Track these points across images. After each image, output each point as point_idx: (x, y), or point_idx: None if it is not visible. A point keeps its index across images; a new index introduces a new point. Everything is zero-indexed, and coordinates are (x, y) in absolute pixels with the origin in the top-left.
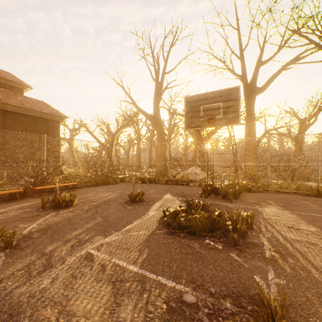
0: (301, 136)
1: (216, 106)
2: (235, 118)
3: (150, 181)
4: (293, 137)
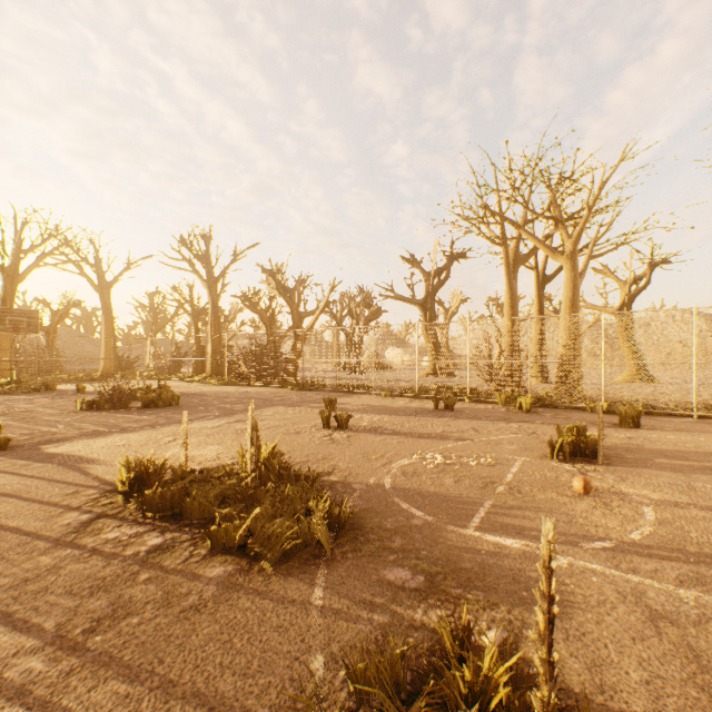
0: (56, 329)
1: (22, 320)
2: (37, 330)
3: None
4: (46, 329)
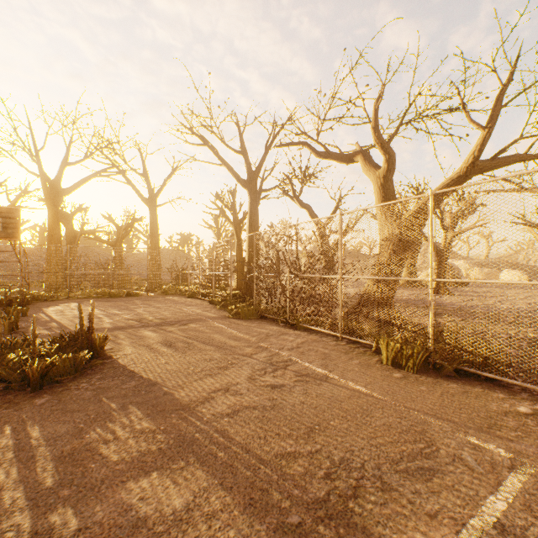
0: (120, 243)
1: None
2: (17, 234)
3: None
4: (112, 244)
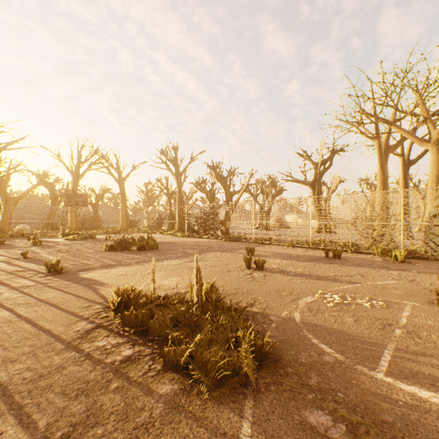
0: (98, 204)
1: (80, 200)
2: (87, 205)
3: None
4: (93, 204)
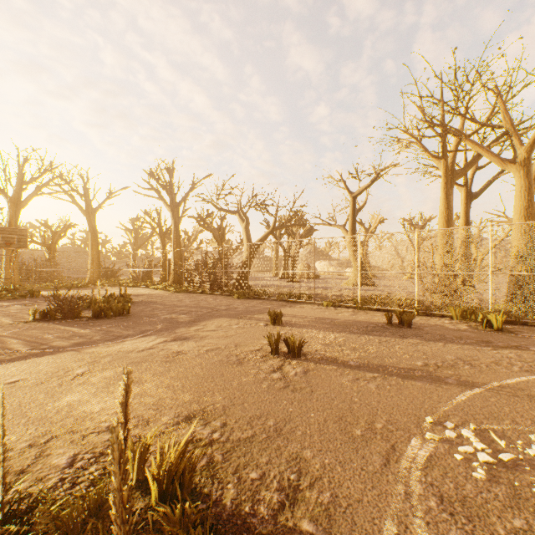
0: (55, 246)
1: (13, 237)
2: (26, 245)
3: None
4: (48, 246)
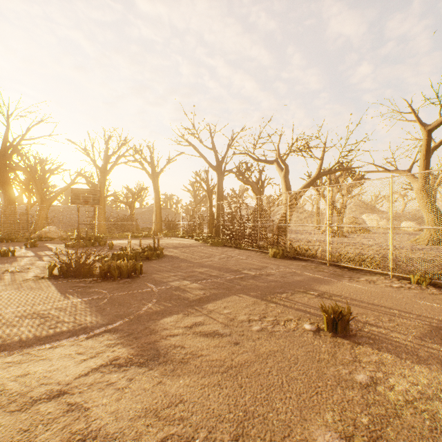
0: (134, 204)
1: (90, 196)
2: (98, 203)
3: (7, 241)
4: (129, 204)
